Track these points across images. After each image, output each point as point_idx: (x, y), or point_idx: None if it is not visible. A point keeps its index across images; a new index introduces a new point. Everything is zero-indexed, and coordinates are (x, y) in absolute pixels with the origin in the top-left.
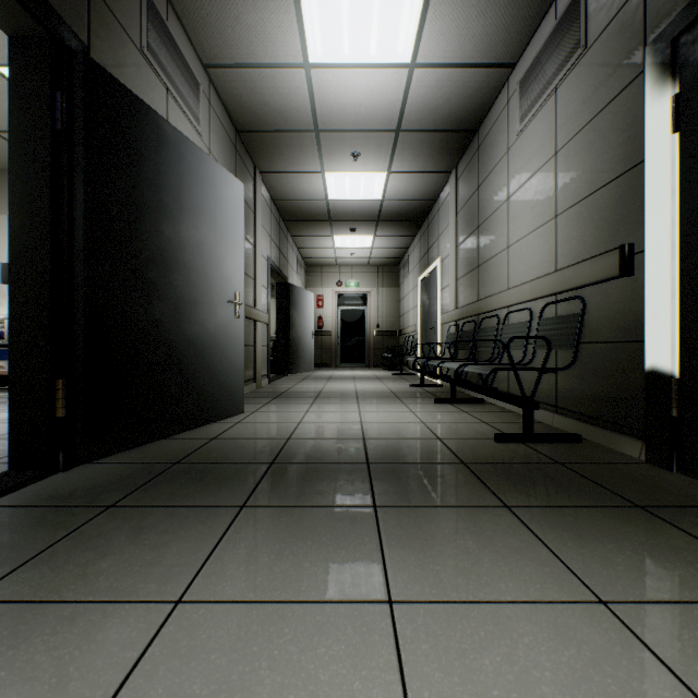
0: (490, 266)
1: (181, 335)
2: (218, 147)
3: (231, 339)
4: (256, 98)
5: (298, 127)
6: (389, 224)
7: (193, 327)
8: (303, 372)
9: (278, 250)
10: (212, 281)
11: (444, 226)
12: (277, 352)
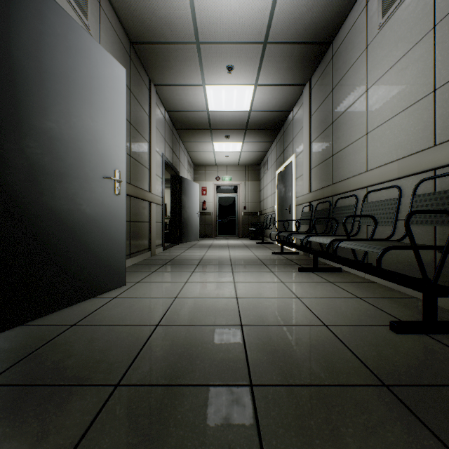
0: (345, 154)
1: (38, 209)
2: (110, 49)
3: (110, 215)
4: (144, 6)
5: (182, 38)
6: (254, 132)
7: (57, 201)
8: (191, 241)
9: (171, 150)
10: (84, 156)
11: (298, 129)
12: (171, 227)
